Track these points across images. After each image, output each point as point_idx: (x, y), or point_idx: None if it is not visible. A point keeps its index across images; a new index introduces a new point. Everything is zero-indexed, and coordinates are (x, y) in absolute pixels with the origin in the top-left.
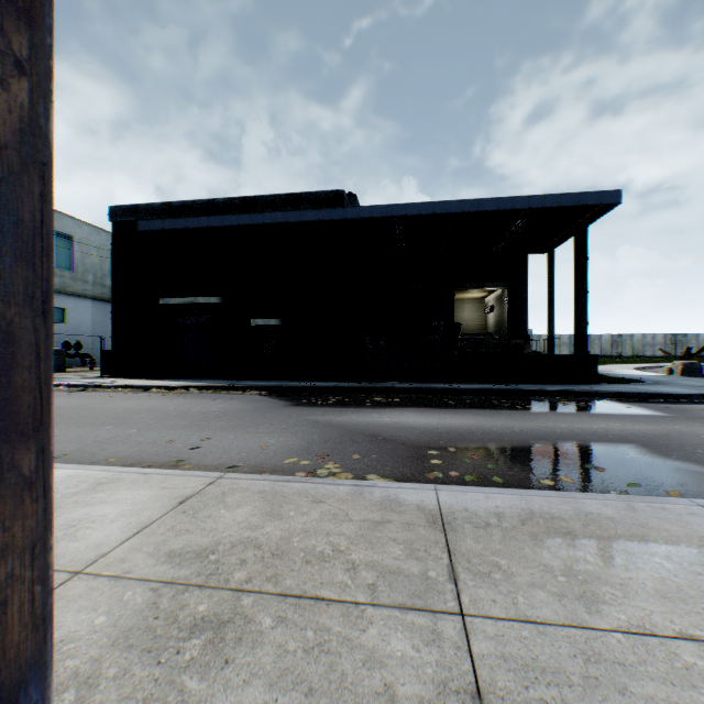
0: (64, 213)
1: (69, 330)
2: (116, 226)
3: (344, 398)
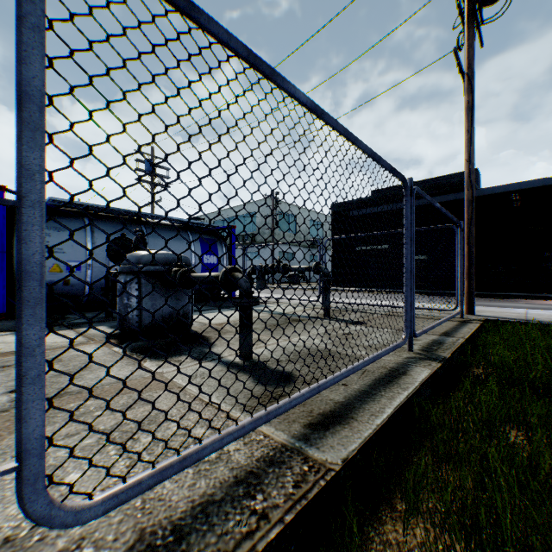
0: (293, 205)
1: (294, 264)
2: (334, 213)
3: (475, 298)
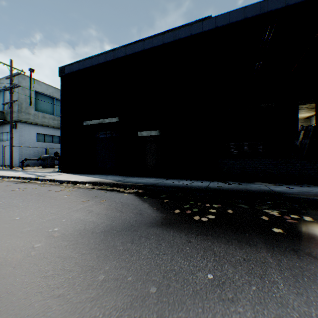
0: (59, 89)
1: None
2: (62, 79)
3: (225, 208)
